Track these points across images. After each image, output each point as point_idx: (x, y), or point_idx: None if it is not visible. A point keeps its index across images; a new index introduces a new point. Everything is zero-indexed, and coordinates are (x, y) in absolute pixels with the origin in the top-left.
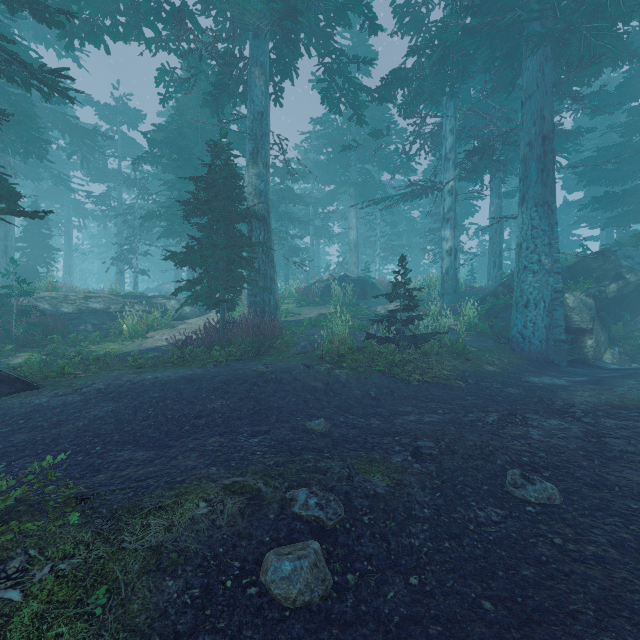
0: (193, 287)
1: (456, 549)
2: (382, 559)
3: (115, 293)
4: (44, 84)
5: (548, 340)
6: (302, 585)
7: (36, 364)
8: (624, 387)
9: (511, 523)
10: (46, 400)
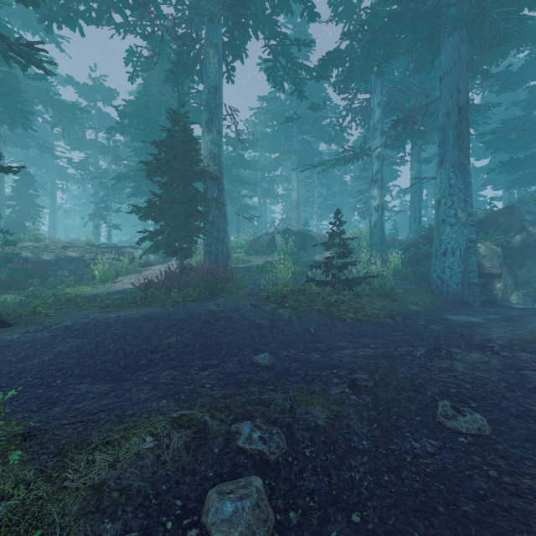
0: (155, 237)
1: (395, 482)
2: (324, 494)
3: (90, 244)
4: (21, 56)
5: (463, 283)
6: (243, 527)
7: (11, 304)
8: (533, 324)
9: (446, 454)
10: (17, 336)
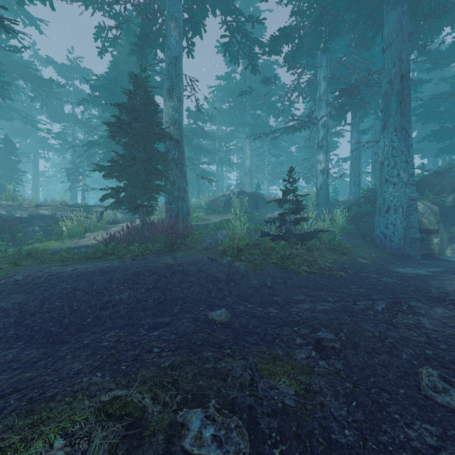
0: (118, 195)
1: None
2: None
3: (64, 203)
4: None
5: (405, 238)
6: None
7: None
8: None
9: (453, 449)
10: None
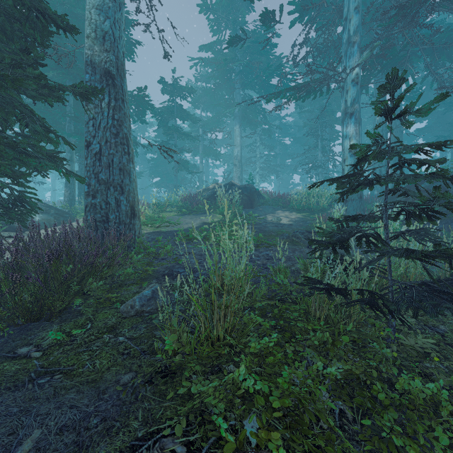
0: None
1: None
2: None
3: None
4: None
5: None
6: None
7: None
8: None
9: None
10: None
